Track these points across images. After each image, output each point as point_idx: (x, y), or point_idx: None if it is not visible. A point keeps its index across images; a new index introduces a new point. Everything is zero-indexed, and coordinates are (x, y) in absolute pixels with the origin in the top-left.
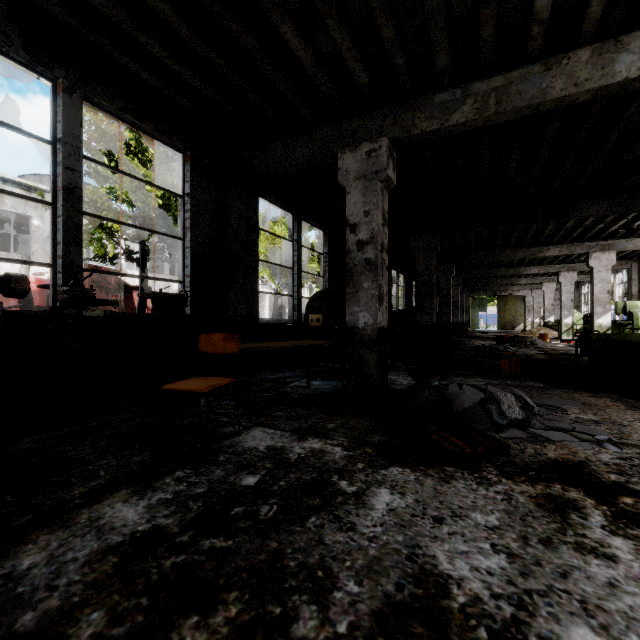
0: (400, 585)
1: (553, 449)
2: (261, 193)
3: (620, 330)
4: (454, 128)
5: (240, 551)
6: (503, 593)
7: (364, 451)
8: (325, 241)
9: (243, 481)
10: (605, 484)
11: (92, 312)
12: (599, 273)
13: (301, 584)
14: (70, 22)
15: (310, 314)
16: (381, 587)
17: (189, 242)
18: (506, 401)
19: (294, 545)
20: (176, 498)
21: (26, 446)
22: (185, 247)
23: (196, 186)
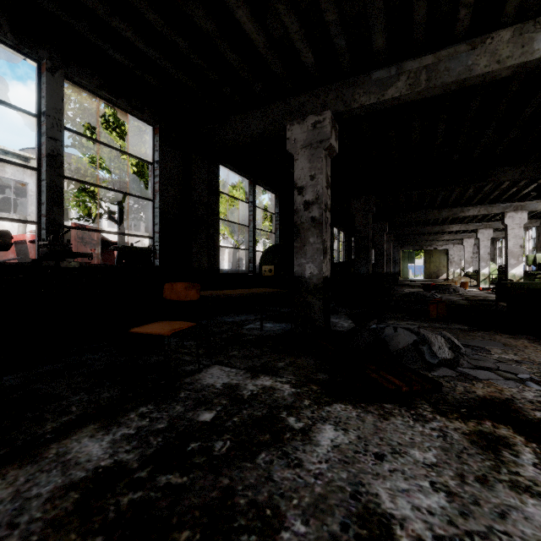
0: (345, 525)
1: (481, 387)
2: (221, 161)
3: (531, 279)
4: (389, 102)
5: (194, 488)
6: (445, 535)
7: (310, 388)
8: (276, 203)
9: (200, 417)
10: (532, 421)
11: (68, 263)
12: (513, 230)
13: (250, 523)
14: (51, 9)
15: (263, 265)
16: (327, 527)
17: (158, 203)
18: (437, 343)
19: (245, 482)
20: (138, 433)
21: (10, 382)
22: (155, 207)
23: (164, 154)
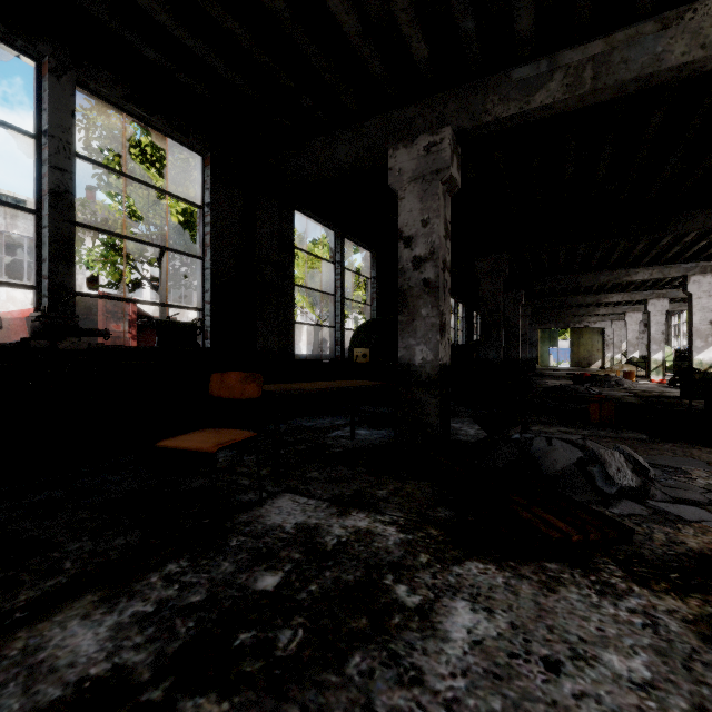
0: None
1: (692, 534)
2: (297, 205)
3: None
4: (537, 113)
5: None
6: None
7: (427, 534)
8: (373, 264)
9: (258, 583)
10: None
11: (71, 344)
12: (699, 300)
13: None
14: None
15: (355, 349)
16: None
17: (209, 262)
18: (614, 462)
19: None
20: (159, 612)
21: None
22: (205, 268)
23: (218, 195)
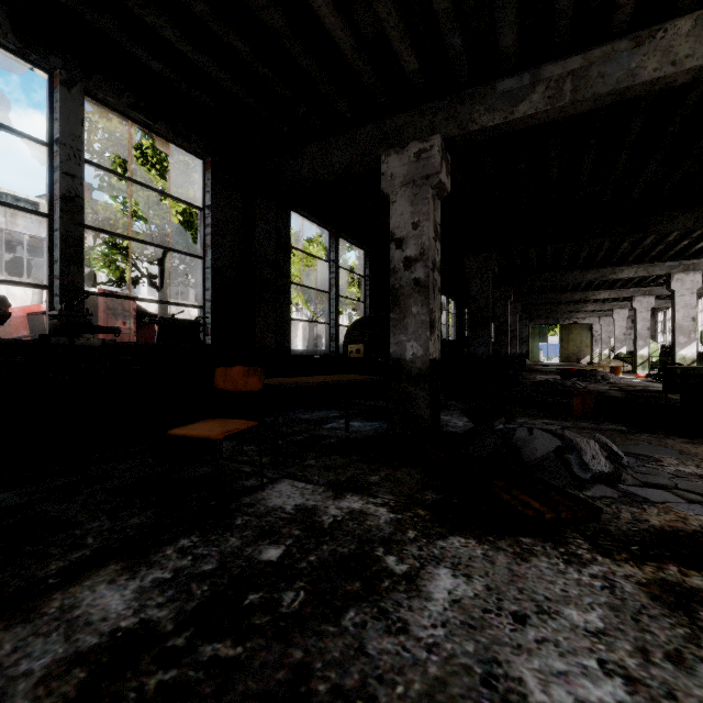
0: None
1: (655, 513)
2: (293, 206)
3: None
4: (520, 122)
5: (252, 664)
6: None
7: (415, 513)
8: (366, 262)
9: (263, 554)
10: None
11: (86, 341)
12: (682, 297)
13: None
14: None
15: (349, 344)
16: None
17: (210, 261)
18: (589, 450)
19: (325, 656)
20: (176, 578)
21: (7, 502)
22: (205, 267)
23: (218, 197)
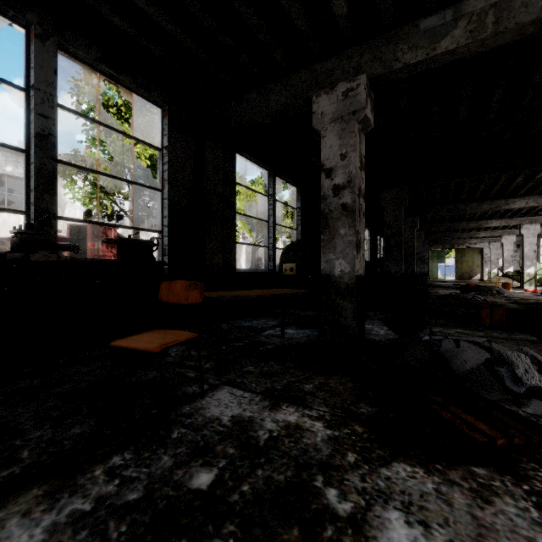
0: None
1: None
2: (238, 149)
3: None
4: (441, 58)
5: None
6: None
7: (353, 430)
8: (298, 197)
9: (193, 480)
10: None
11: (42, 257)
12: None
13: None
14: None
15: (284, 264)
16: None
17: (167, 193)
18: (521, 364)
19: None
20: (95, 512)
21: None
22: (163, 198)
23: (174, 139)
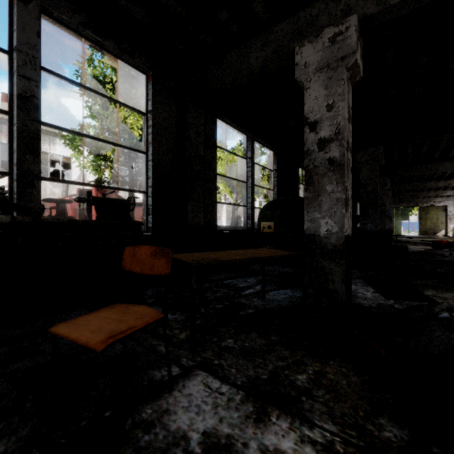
0: None
1: None
2: (219, 115)
3: None
4: None
5: None
6: None
7: None
8: (274, 159)
9: None
10: None
11: None
12: None
13: None
14: None
15: (262, 222)
16: None
17: (151, 155)
18: None
19: None
20: None
21: None
22: (148, 160)
23: (158, 104)
